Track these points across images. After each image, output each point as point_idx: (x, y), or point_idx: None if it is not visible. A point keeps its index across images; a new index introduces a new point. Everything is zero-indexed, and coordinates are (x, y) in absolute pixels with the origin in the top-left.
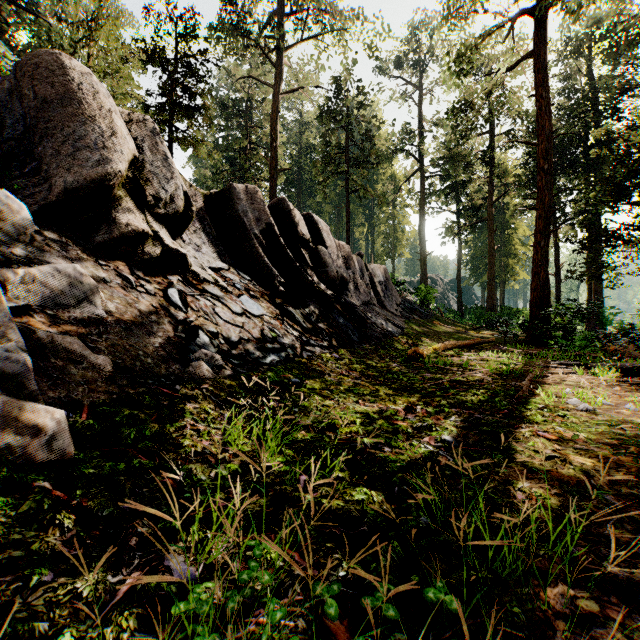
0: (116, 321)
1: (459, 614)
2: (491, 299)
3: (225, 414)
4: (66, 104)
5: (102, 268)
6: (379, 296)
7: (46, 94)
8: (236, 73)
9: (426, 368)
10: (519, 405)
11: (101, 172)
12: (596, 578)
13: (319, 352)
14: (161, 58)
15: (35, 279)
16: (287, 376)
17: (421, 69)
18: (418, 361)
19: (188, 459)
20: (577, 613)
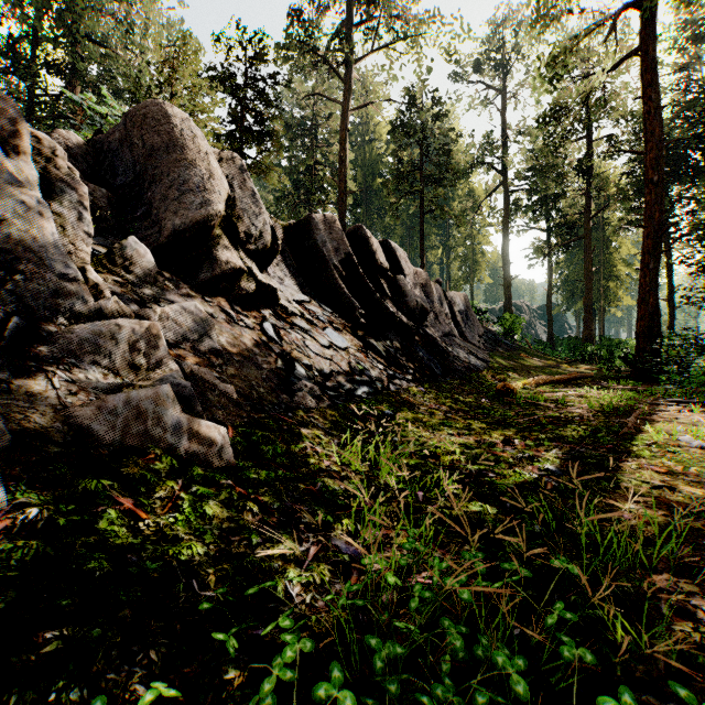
0: (229, 354)
1: (579, 579)
2: (588, 329)
3: (334, 440)
4: (170, 150)
5: (208, 304)
6: (459, 326)
7: (153, 142)
8: (302, 91)
9: (518, 404)
10: (624, 441)
11: (204, 214)
12: (697, 572)
13: (405, 385)
14: (232, 85)
15: (167, 317)
16: (380, 408)
17: (504, 71)
18: (508, 396)
19: (317, 474)
20: (678, 591)
